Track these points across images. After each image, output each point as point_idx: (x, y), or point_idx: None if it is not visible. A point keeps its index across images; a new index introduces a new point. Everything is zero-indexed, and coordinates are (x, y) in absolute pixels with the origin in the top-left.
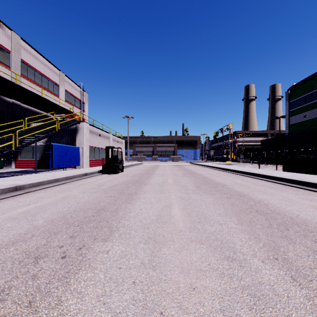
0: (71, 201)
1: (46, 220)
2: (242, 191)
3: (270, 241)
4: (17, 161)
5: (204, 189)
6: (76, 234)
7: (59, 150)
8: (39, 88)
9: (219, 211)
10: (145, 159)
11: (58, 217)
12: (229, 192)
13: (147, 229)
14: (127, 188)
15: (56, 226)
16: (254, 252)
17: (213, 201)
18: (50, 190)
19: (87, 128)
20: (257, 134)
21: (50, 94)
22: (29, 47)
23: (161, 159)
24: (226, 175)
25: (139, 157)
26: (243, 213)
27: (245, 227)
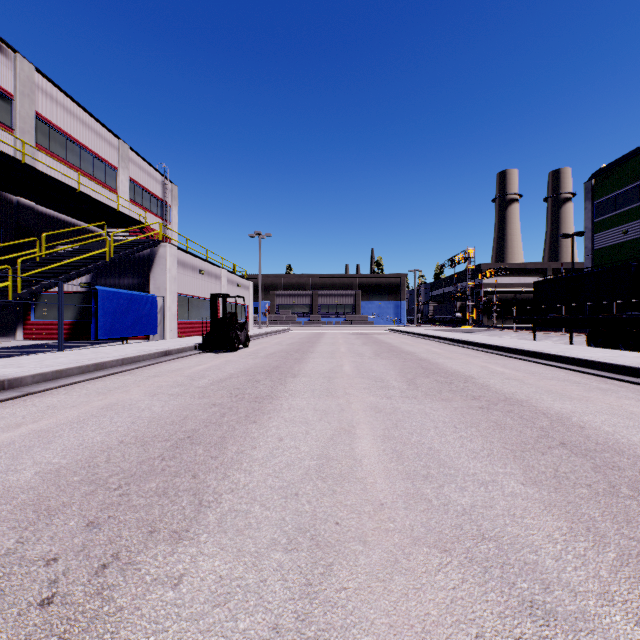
0: (120, 416)
1: (43, 471)
2: (513, 393)
3: (633, 542)
4: (27, 324)
5: (425, 387)
6: (106, 514)
7: (113, 301)
8: (75, 174)
9: (472, 446)
10: (296, 322)
11: (74, 462)
12: (483, 394)
13: (295, 498)
14: (253, 384)
15: (61, 489)
16: (602, 586)
17: (451, 418)
18: (80, 389)
19: (173, 256)
20: (524, 271)
21: (99, 187)
22: (55, 88)
23: (327, 321)
24: (468, 355)
25: (283, 317)
26: (531, 450)
27: (550, 494)
